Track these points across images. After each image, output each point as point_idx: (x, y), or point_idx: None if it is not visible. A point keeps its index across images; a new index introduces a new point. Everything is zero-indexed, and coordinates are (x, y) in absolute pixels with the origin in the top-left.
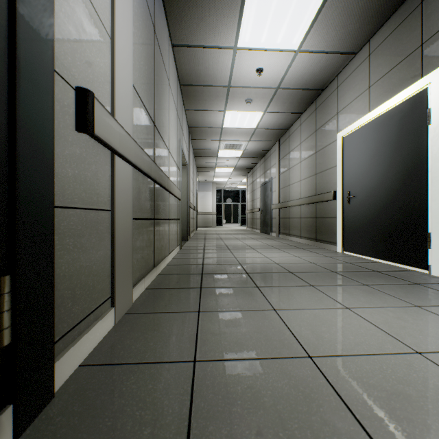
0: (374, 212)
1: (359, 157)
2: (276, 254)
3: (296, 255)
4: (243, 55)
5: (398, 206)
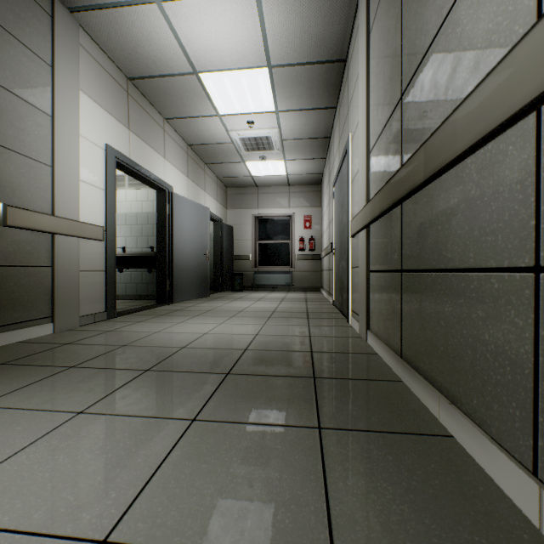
0: None
1: None
2: None
3: None
4: None
5: None
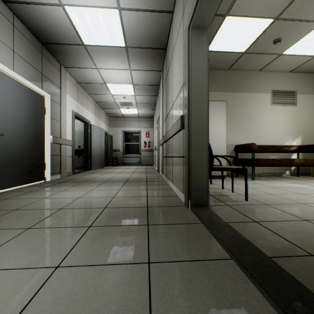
0: (20, 151)
1: (6, 101)
2: (72, 193)
3: (55, 192)
4: (110, 1)
5: (35, 149)
